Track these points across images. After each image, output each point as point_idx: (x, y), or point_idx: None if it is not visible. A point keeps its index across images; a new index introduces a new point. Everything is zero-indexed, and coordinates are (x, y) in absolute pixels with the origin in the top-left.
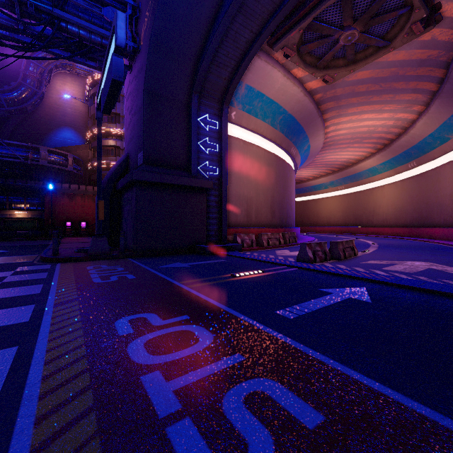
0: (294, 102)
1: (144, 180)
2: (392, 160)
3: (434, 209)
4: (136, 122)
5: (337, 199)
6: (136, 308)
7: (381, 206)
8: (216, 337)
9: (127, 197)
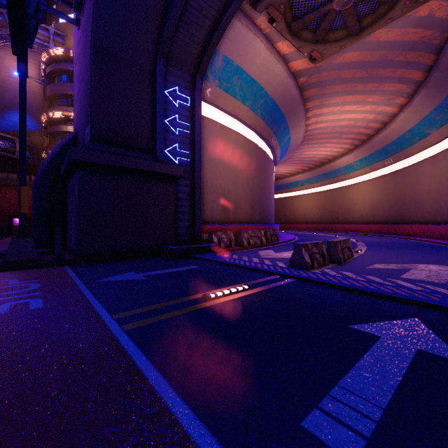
0: (277, 84)
1: (90, 160)
2: (369, 157)
3: (412, 206)
4: (83, 90)
5: (313, 197)
6: None
7: (357, 203)
8: None
9: (71, 184)
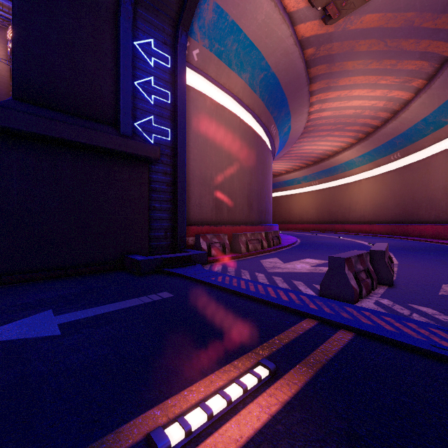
0: (281, 53)
1: (2, 124)
2: (373, 151)
3: (423, 204)
4: None
5: (310, 195)
6: None
7: (359, 202)
8: None
9: None
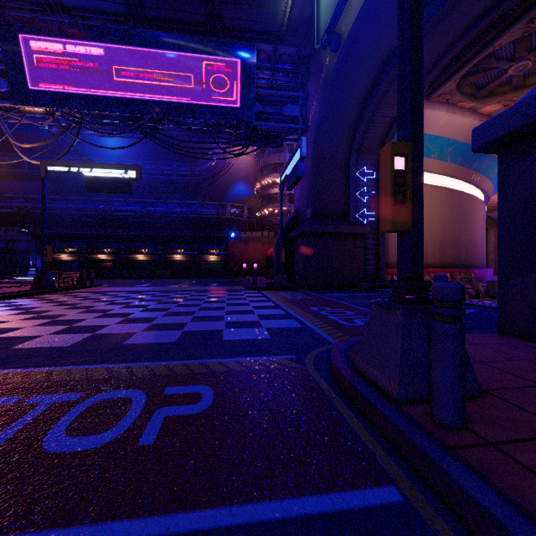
0: (467, 130)
1: (312, 231)
2: None
3: None
4: (304, 185)
5: None
6: (318, 306)
7: None
8: (355, 313)
9: (298, 244)
